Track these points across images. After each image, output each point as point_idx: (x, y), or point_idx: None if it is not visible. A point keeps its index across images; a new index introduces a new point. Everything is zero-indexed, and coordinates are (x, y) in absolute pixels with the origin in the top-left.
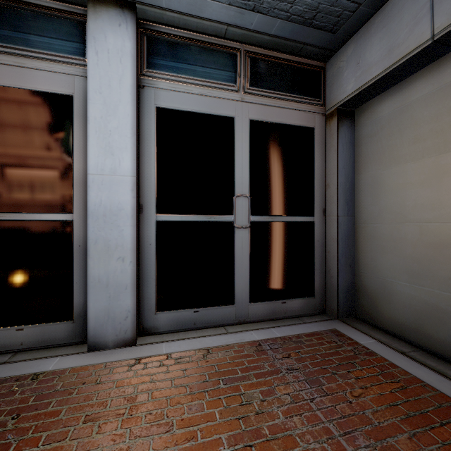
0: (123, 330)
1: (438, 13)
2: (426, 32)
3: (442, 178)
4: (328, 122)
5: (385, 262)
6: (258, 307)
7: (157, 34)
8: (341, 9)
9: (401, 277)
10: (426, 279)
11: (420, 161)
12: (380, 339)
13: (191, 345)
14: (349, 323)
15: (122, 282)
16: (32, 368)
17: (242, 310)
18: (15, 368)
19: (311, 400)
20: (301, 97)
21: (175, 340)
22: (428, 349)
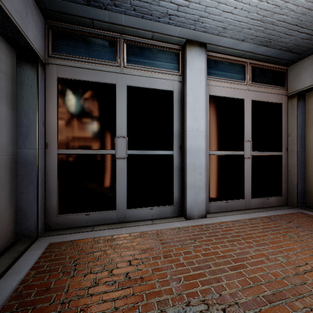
0: (201, 209)
1: None
2: None
3: None
4: (289, 100)
5: None
6: (255, 201)
7: (209, 57)
8: (310, 45)
9: None
10: None
11: None
12: None
13: (234, 218)
14: (306, 209)
15: (200, 186)
16: (171, 225)
17: (247, 202)
18: (162, 225)
19: None
20: (276, 86)
21: (222, 215)
22: None
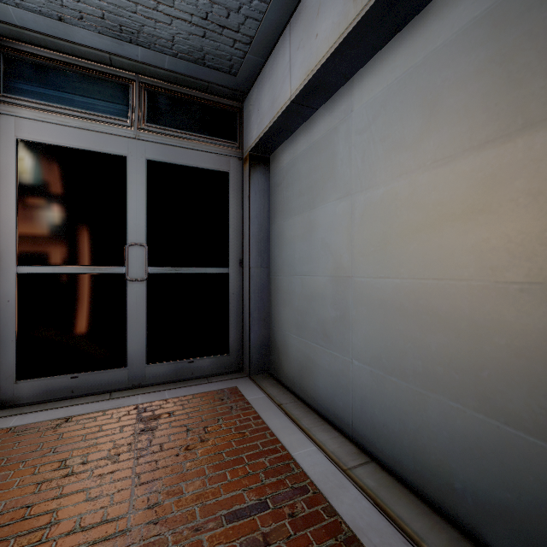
0: None
1: (293, 76)
2: (288, 92)
3: (312, 233)
4: (244, 167)
5: (285, 315)
6: (158, 369)
7: (19, 54)
8: (229, 54)
9: (293, 330)
10: (304, 331)
11: (302, 214)
12: (271, 393)
13: (51, 415)
14: (257, 379)
15: None
16: None
17: (136, 373)
18: None
19: (138, 457)
20: (213, 138)
21: (36, 411)
22: (305, 400)
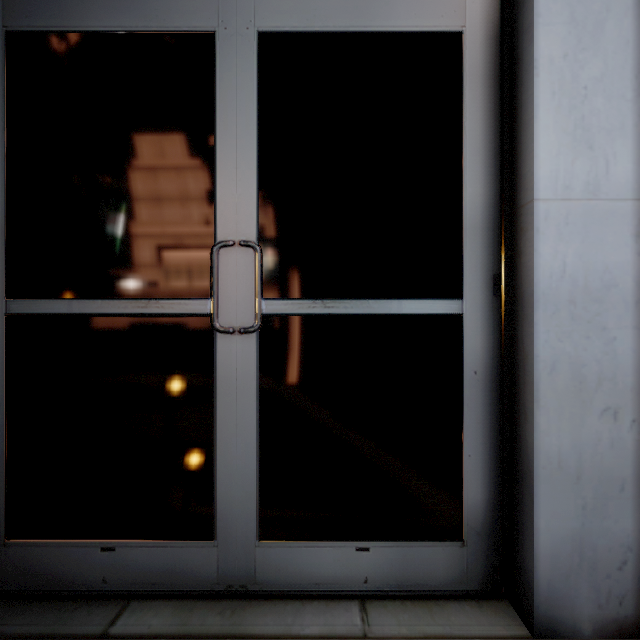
0: (615, 594)
1: None
2: None
3: None
4: None
5: None
6: None
7: None
8: None
9: None
10: None
11: None
12: None
13: None
14: None
15: (612, 473)
16: None
17: None
18: None
19: None
20: None
21: None
22: None
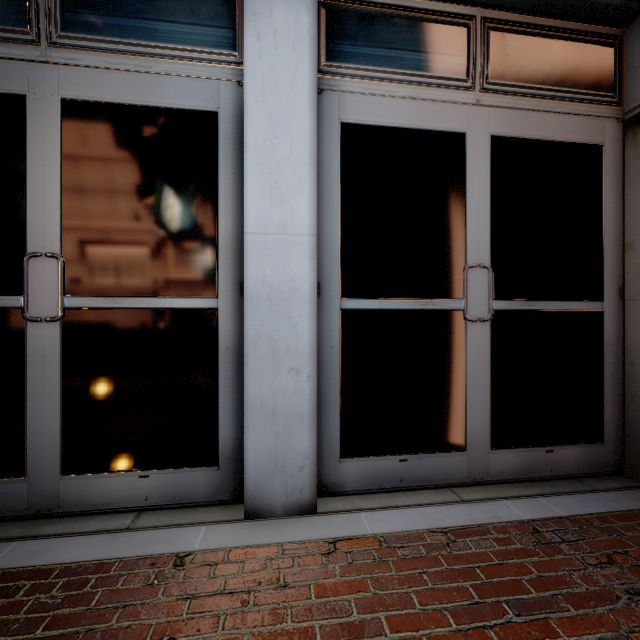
0: (298, 487)
1: None
2: None
3: None
4: (629, 134)
5: None
6: (505, 457)
7: (342, 4)
8: None
9: None
10: None
11: None
12: None
13: (410, 521)
14: None
15: (295, 410)
16: (170, 543)
17: (477, 461)
18: (145, 540)
19: None
20: (580, 92)
21: (377, 508)
22: None
